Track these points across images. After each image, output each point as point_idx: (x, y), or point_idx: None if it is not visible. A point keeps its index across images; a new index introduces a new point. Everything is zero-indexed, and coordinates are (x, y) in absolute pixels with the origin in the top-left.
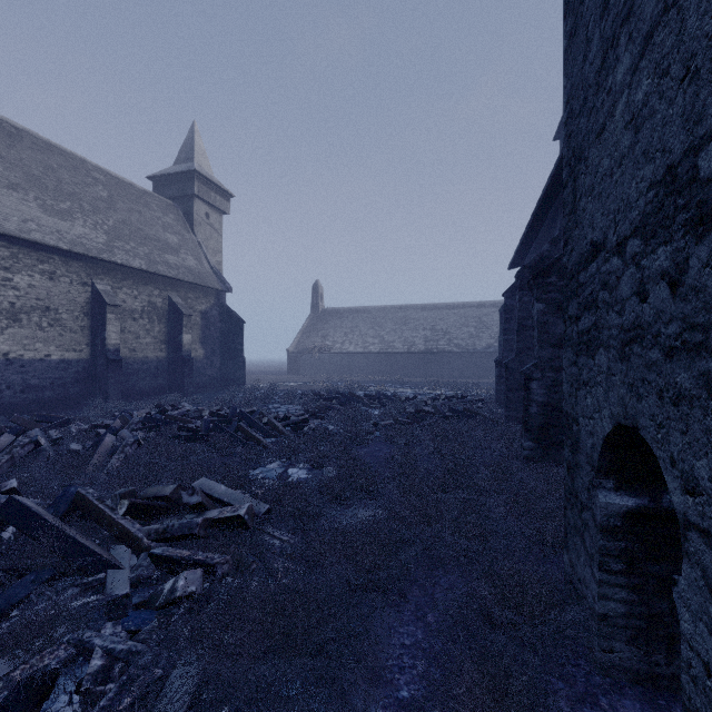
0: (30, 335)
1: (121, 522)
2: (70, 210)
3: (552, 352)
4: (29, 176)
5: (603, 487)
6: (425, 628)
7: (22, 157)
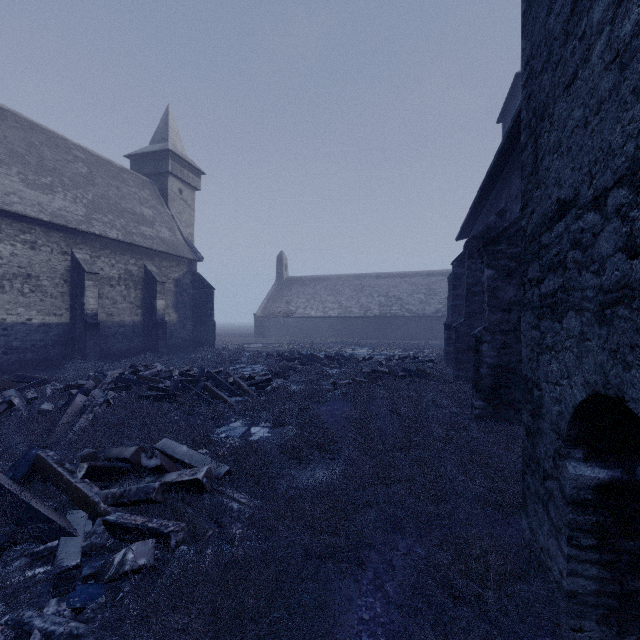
0: (12, 300)
1: (79, 486)
2: (51, 185)
3: (502, 316)
4: (12, 152)
5: (572, 457)
6: (384, 599)
7: (6, 135)
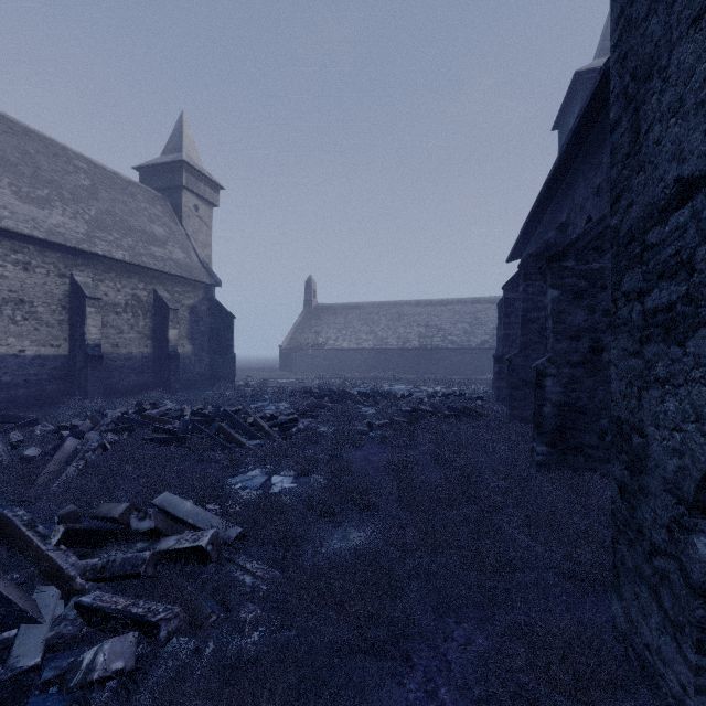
0: (2, 329)
1: (51, 555)
2: (48, 198)
3: (569, 344)
4: (3, 161)
5: (700, 531)
6: None
7: None
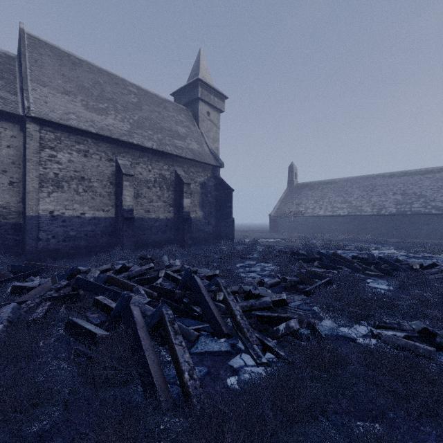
0: (70, 198)
1: None
2: (106, 109)
3: None
4: (81, 87)
5: None
6: None
7: (79, 76)
